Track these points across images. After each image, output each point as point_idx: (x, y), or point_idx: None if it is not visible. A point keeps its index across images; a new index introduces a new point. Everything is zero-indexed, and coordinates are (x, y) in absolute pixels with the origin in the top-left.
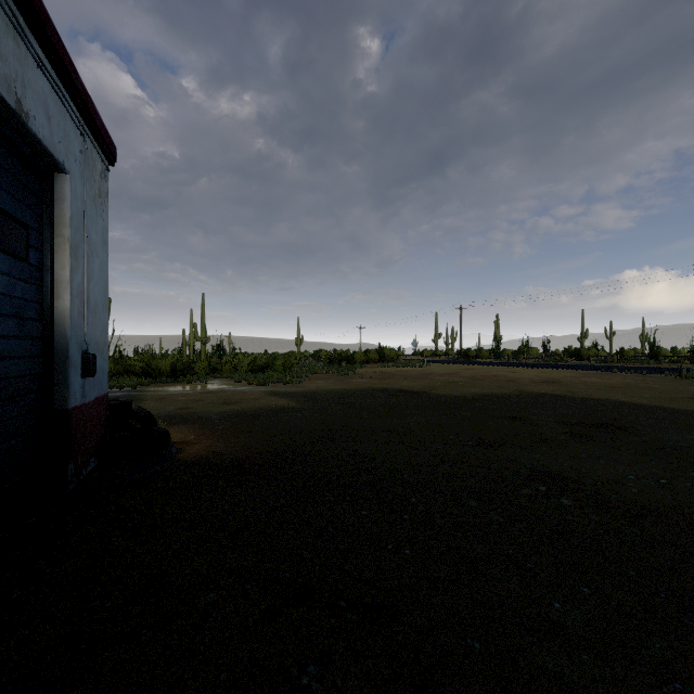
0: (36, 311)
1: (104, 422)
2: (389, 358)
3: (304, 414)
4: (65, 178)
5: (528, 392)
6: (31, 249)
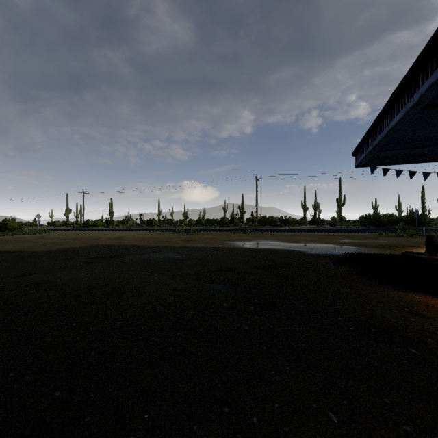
0: None
1: None
2: (12, 228)
3: None
4: None
5: (97, 244)
6: None
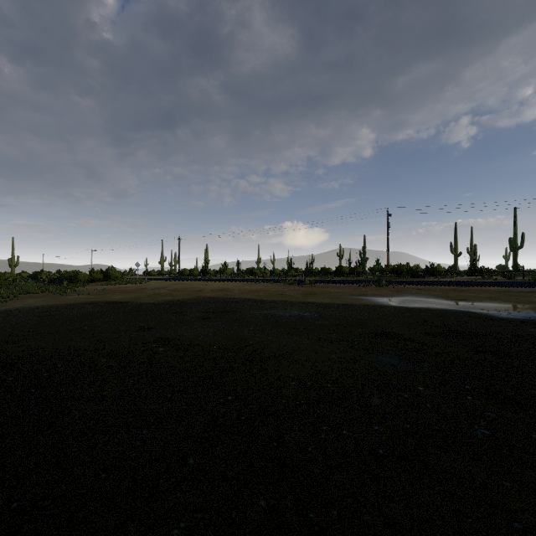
0: None
1: None
2: (114, 277)
3: None
4: None
5: (203, 296)
6: None
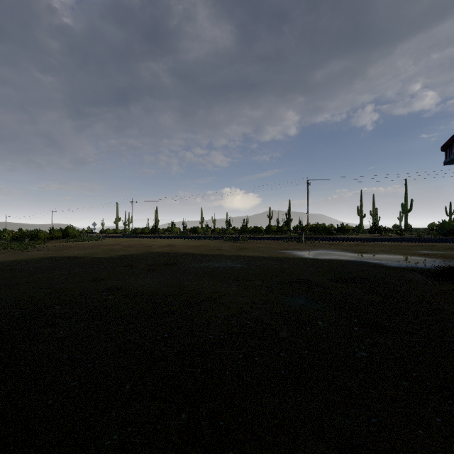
0: None
1: None
2: (73, 235)
3: None
4: None
5: (151, 251)
6: None
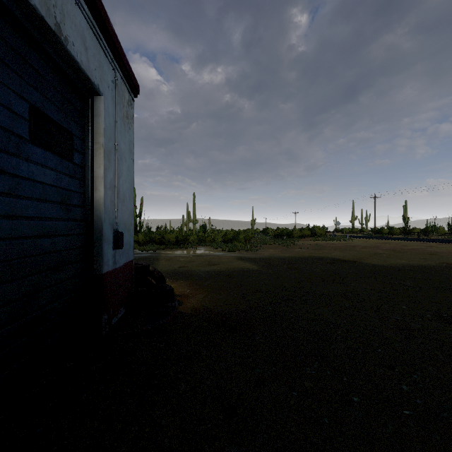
0: (79, 200)
1: (130, 280)
2: (319, 234)
3: (265, 276)
4: (100, 99)
5: None
6: (76, 152)
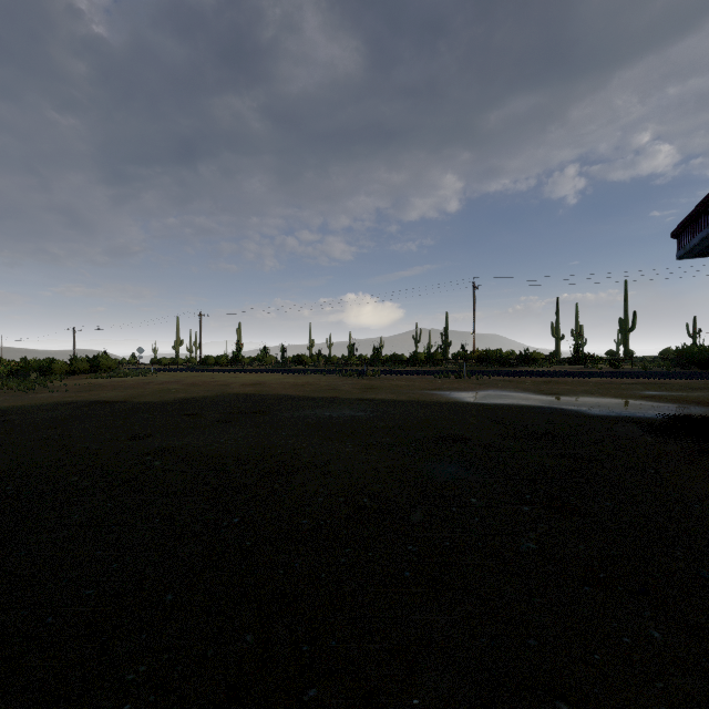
0: None
1: None
2: (106, 367)
3: None
4: None
5: (228, 393)
6: None
